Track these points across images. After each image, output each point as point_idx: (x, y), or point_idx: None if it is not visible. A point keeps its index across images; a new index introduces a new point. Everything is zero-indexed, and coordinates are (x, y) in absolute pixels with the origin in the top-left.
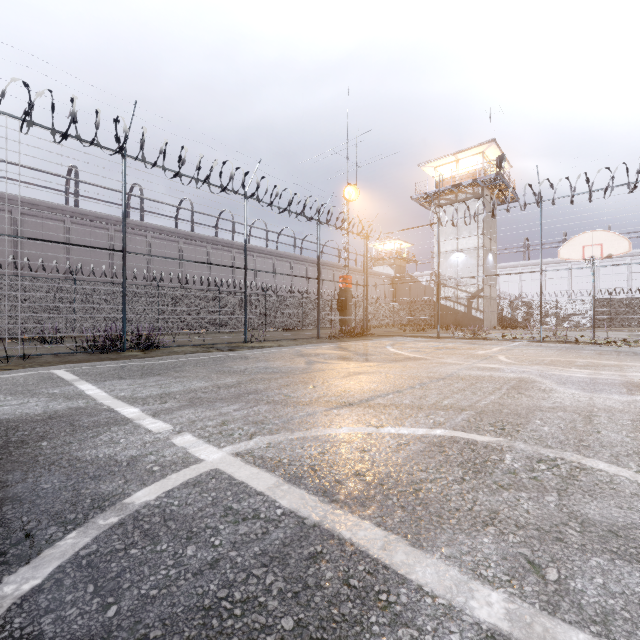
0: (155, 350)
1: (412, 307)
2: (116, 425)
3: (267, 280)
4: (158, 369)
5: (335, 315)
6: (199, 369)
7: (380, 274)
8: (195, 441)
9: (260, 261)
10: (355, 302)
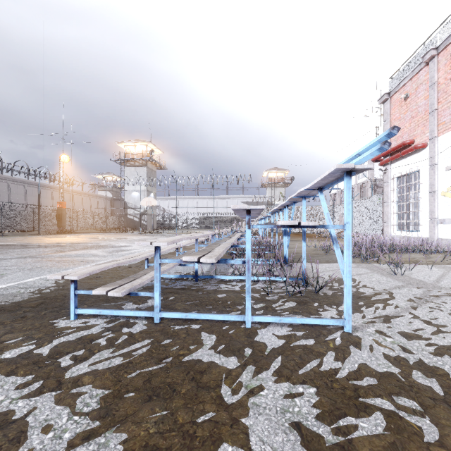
0: None
1: (120, 218)
2: None
3: (2, 197)
4: None
5: None
6: None
7: (101, 196)
8: None
9: None
10: (77, 214)
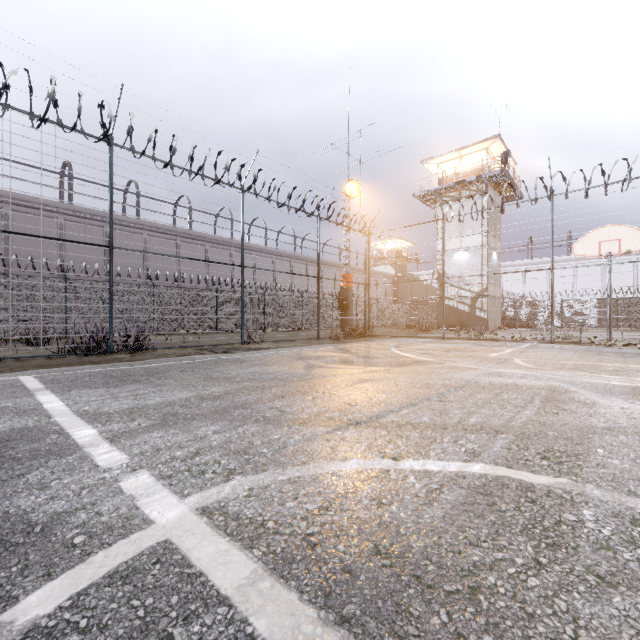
0: (144, 352)
1: (414, 307)
2: (58, 456)
3: (266, 279)
4: (139, 375)
5: (336, 315)
6: (185, 375)
7: (381, 273)
8: (151, 484)
9: (259, 260)
10: (356, 302)
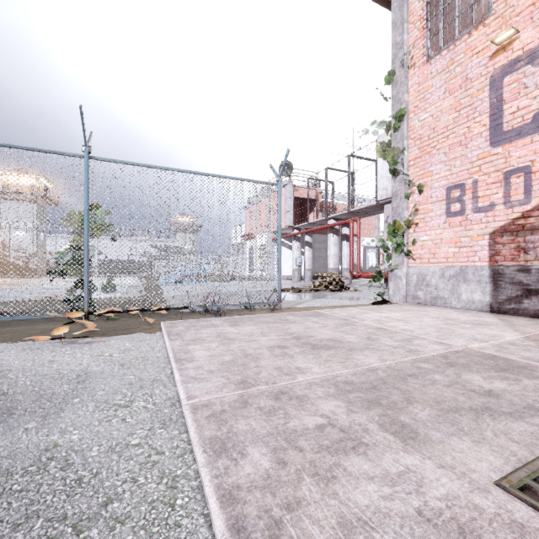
0: None
1: None
2: None
3: None
4: None
5: None
6: None
7: None
8: None
9: None
10: None
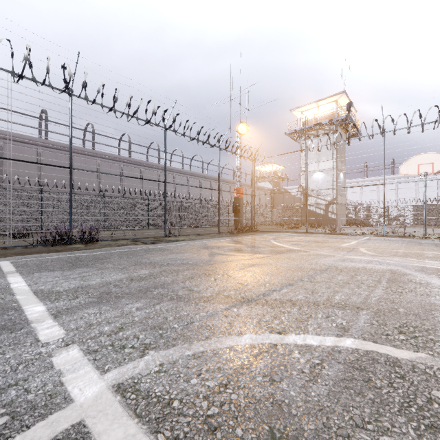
0: (95, 243)
1: (285, 211)
2: (9, 330)
3: (183, 192)
4: (88, 261)
5: (231, 216)
6: (121, 260)
7: (262, 188)
8: (78, 359)
9: (178, 178)
10: (245, 207)
